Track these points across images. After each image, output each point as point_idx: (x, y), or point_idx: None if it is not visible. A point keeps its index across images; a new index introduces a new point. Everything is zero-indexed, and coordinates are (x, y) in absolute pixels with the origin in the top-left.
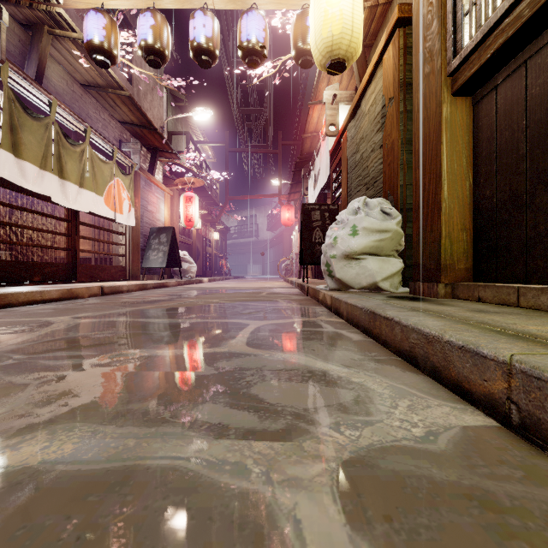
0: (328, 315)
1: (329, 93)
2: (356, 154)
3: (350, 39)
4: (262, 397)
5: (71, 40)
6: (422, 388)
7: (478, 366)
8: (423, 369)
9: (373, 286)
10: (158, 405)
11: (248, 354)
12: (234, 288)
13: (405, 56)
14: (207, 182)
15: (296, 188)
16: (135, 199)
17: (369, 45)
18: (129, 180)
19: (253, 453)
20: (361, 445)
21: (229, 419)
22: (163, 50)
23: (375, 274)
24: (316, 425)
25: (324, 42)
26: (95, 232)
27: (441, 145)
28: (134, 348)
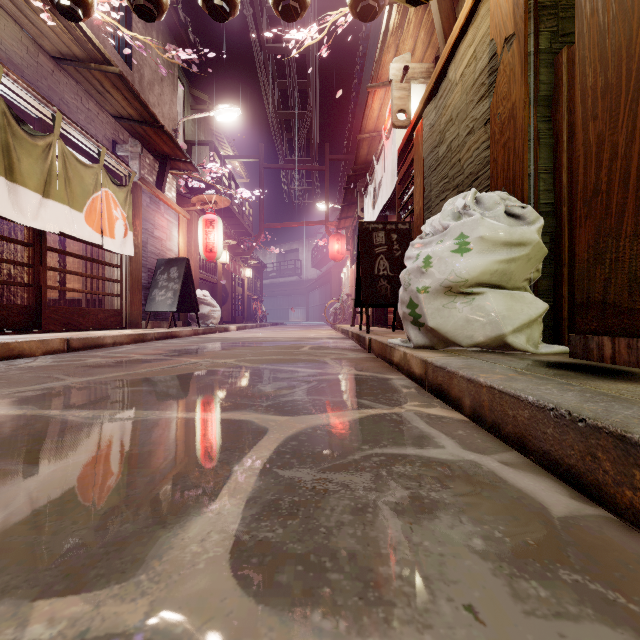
0: (422, 398)
1: (397, 67)
2: (439, 147)
3: None
4: None
5: None
6: None
7: None
8: None
9: (497, 342)
10: None
11: None
12: (266, 340)
13: None
14: (237, 207)
15: (348, 212)
16: (135, 221)
17: None
18: (125, 193)
19: None
20: None
21: None
22: None
23: (501, 320)
24: None
25: None
26: (86, 265)
27: None
28: None
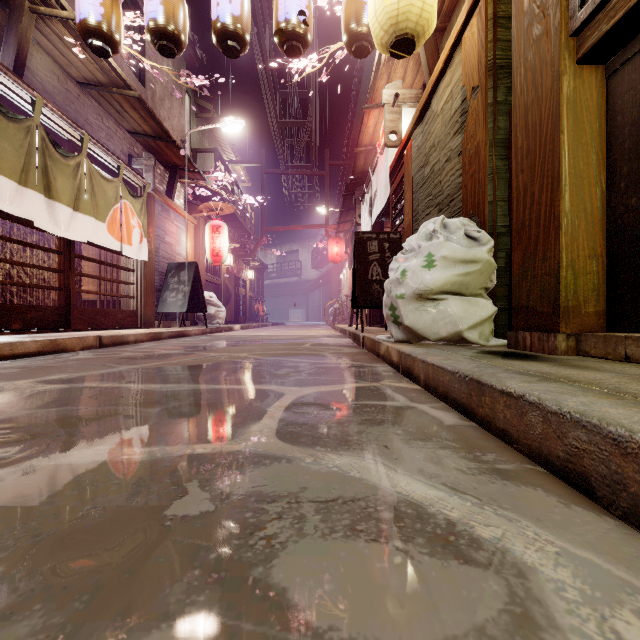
0: (395, 378)
1: (389, 93)
2: (425, 168)
3: (422, 7)
4: (295, 601)
5: (61, 22)
6: (635, 562)
7: None
8: (607, 503)
9: (456, 337)
10: (44, 637)
11: (277, 458)
12: (270, 338)
13: (495, 29)
14: (240, 210)
15: (347, 217)
16: (149, 228)
17: (441, 29)
18: (141, 203)
19: None
20: None
21: None
22: (178, 34)
23: (459, 320)
24: None
25: (386, 11)
26: (101, 269)
27: (560, 134)
28: (89, 444)
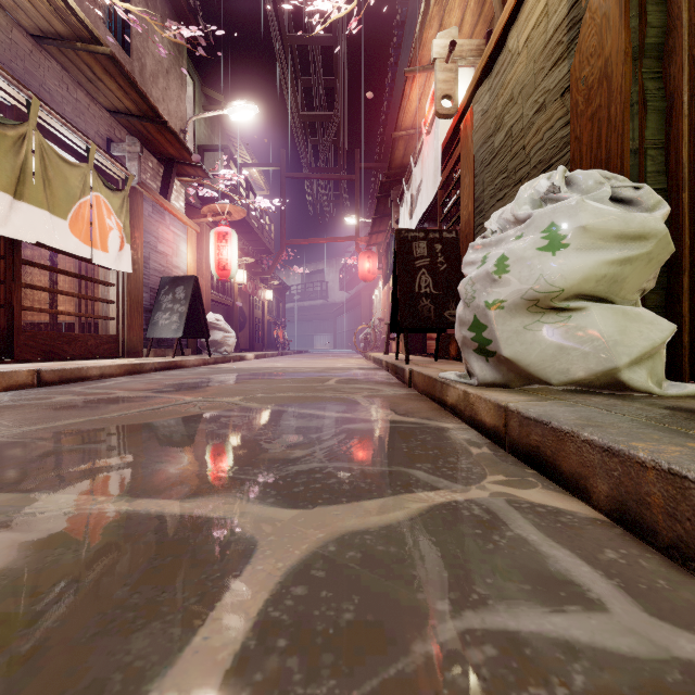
0: (506, 466)
1: (441, 44)
2: (495, 135)
3: None
4: None
5: None
6: None
7: None
8: None
9: (604, 378)
10: None
11: None
12: (285, 371)
13: None
14: (256, 221)
15: (380, 226)
16: (134, 232)
17: None
18: (121, 199)
19: None
20: None
21: None
22: None
23: (612, 348)
24: None
25: None
26: (80, 284)
27: None
28: None
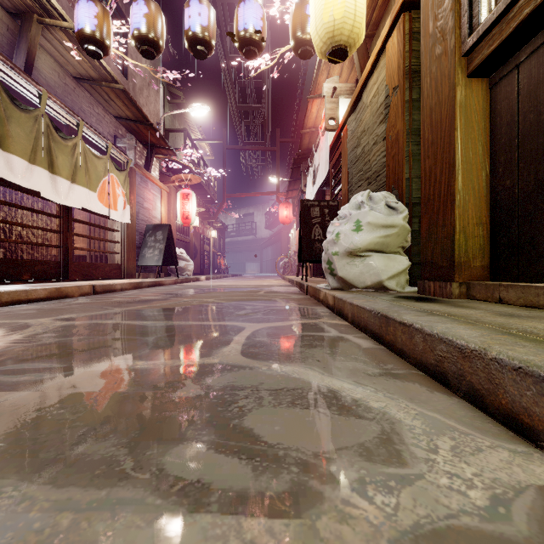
0: (330, 317)
1: (328, 86)
2: (357, 148)
3: (353, 24)
4: (258, 433)
5: (62, 30)
6: (461, 417)
7: None
8: (456, 389)
9: (378, 285)
10: (120, 447)
11: (243, 367)
12: (231, 287)
13: (411, 41)
14: (205, 180)
15: (294, 186)
16: (131, 196)
17: (370, 36)
18: (124, 176)
19: (242, 543)
20: (403, 526)
21: (213, 472)
22: (157, 40)
23: (380, 272)
24: (333, 485)
25: (325, 27)
26: (90, 229)
27: (455, 131)
28: (110, 359)
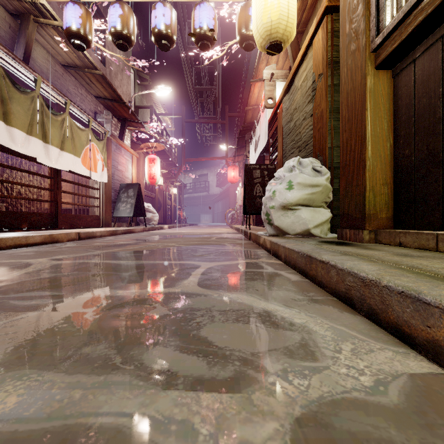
0: (268, 257)
1: (267, 72)
2: (290, 122)
3: (286, 24)
4: (211, 340)
5: (53, 27)
6: (361, 329)
7: (420, 311)
8: (359, 310)
9: (306, 232)
10: (111, 349)
11: (199, 295)
12: (189, 234)
13: (332, 38)
14: (167, 147)
15: (240, 152)
16: (108, 161)
17: (301, 32)
18: (102, 144)
19: (200, 408)
20: (312, 398)
21: (179, 365)
22: (130, 36)
23: (308, 222)
24: (264, 373)
25: (264, 27)
26: (75, 187)
27: (365, 111)
28: (97, 289)
